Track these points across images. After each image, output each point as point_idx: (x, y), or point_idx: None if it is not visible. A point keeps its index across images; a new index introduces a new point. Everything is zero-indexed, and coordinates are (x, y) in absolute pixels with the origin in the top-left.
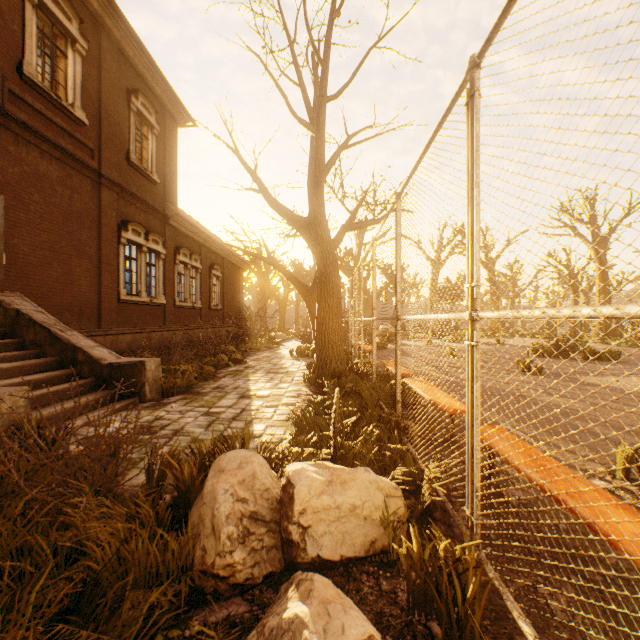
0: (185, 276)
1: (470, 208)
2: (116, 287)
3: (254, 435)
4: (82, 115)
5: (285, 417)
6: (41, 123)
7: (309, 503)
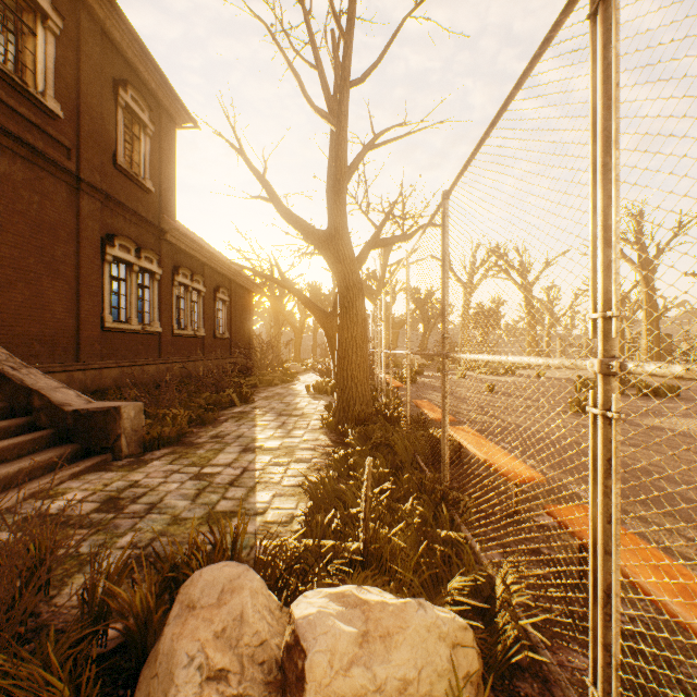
0: (185, 300)
1: (602, 185)
2: (99, 313)
3: (256, 510)
4: (55, 106)
5: (298, 480)
6: (1, 112)
7: (330, 688)
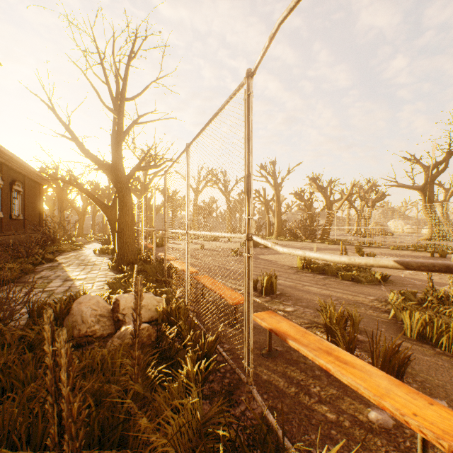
0: None
1: (187, 195)
2: None
3: None
4: None
5: (101, 287)
6: None
7: (126, 305)
